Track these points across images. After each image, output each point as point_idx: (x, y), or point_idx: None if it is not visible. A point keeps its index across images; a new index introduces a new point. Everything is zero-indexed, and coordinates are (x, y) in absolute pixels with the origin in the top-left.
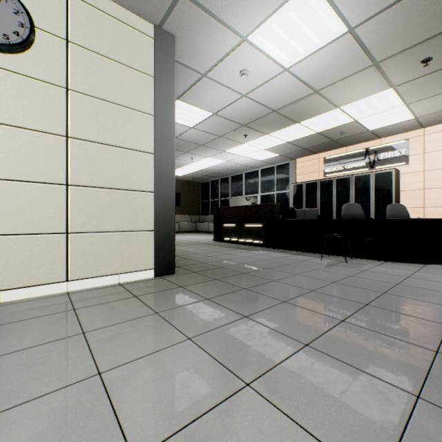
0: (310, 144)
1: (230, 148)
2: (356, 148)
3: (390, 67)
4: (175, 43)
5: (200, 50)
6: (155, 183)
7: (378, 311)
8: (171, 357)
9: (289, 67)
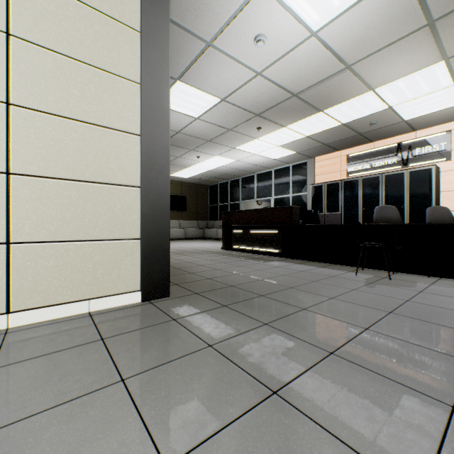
0: (332, 139)
1: (241, 144)
2: (386, 143)
3: (449, 28)
4: None
5: (204, 3)
6: (141, 175)
7: None
8: None
9: (317, 30)
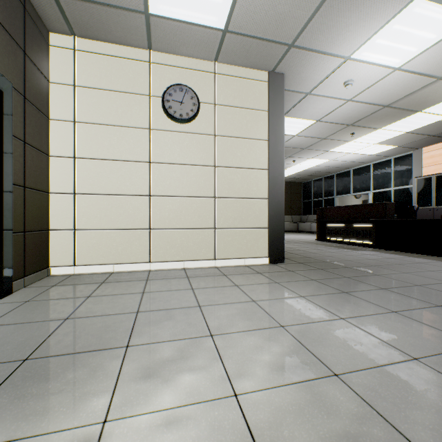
0: (441, 130)
1: (334, 147)
2: None
3: None
4: (284, 80)
5: (305, 77)
6: (268, 192)
7: None
8: (292, 302)
9: (399, 66)
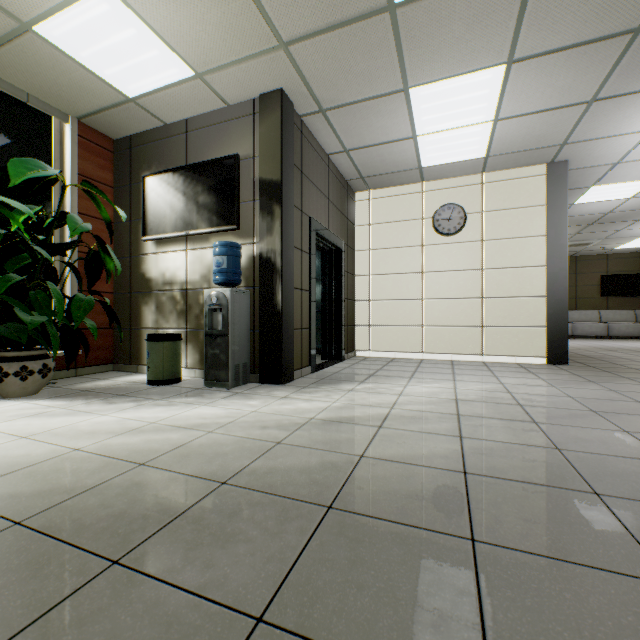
0: None
1: None
2: None
3: None
4: (567, 167)
5: (600, 155)
6: (546, 289)
7: None
8: (526, 379)
9: None
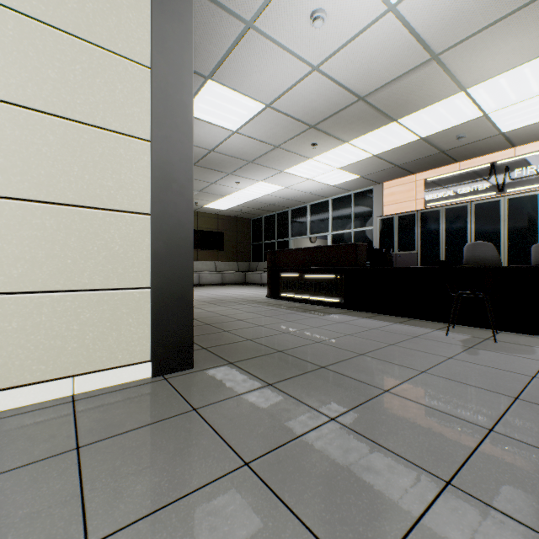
0: (407, 159)
1: (291, 166)
2: (475, 163)
3: None
4: None
5: None
6: (152, 197)
7: None
8: None
9: (396, 2)
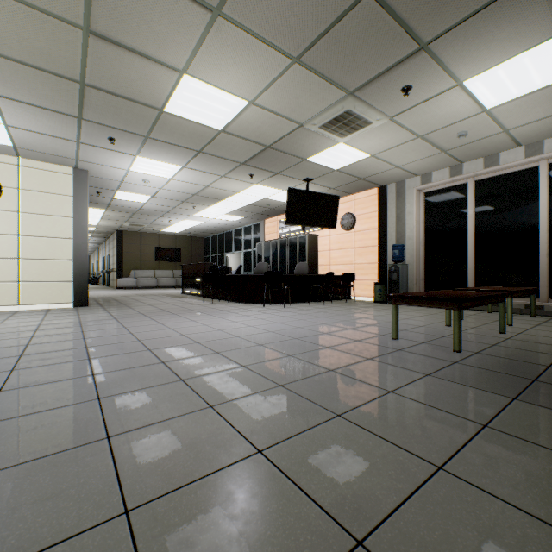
0: (258, 211)
1: (194, 213)
2: None
3: (235, 177)
4: (88, 175)
5: (108, 174)
6: (73, 255)
7: (138, 314)
8: (31, 319)
9: (171, 178)
